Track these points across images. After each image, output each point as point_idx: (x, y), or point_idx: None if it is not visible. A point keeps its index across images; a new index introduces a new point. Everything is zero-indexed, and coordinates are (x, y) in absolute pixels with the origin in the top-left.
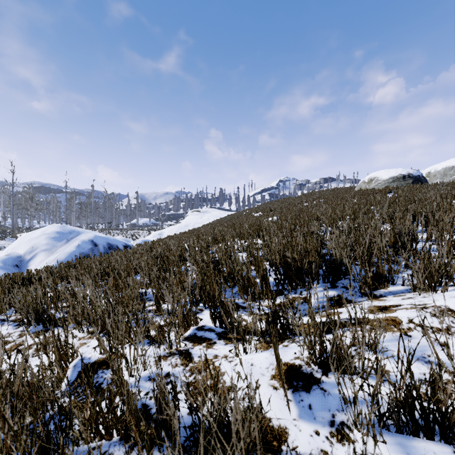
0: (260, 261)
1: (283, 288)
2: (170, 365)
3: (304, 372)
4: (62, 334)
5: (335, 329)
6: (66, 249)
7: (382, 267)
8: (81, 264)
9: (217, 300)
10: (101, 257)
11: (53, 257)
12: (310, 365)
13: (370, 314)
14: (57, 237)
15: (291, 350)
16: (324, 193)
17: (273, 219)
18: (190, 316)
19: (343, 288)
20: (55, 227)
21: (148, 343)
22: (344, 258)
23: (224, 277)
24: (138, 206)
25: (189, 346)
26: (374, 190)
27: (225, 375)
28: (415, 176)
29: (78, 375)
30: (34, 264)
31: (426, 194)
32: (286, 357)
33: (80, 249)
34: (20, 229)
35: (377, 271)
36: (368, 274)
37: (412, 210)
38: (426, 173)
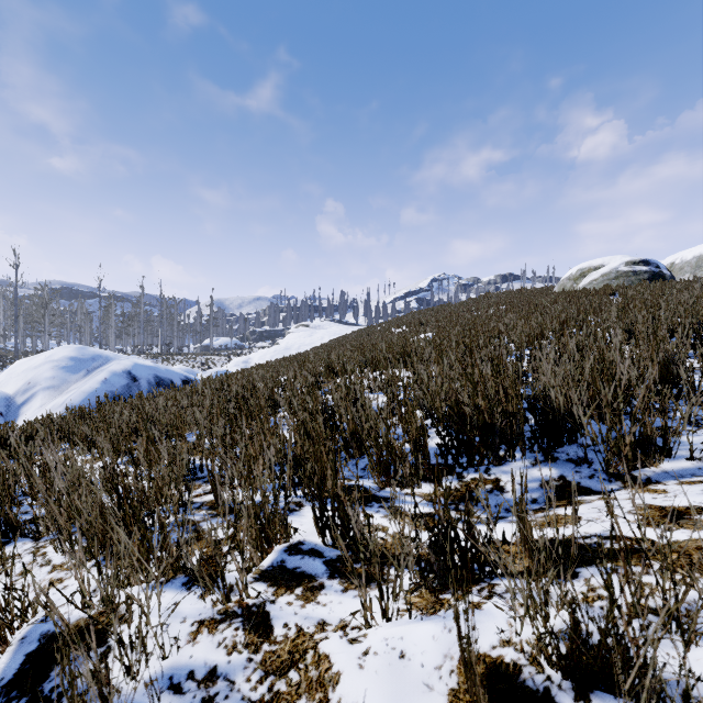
0: (412, 411)
1: (455, 463)
2: (222, 645)
3: (529, 686)
4: (24, 556)
5: (612, 593)
6: (84, 386)
7: (651, 425)
8: (100, 412)
9: (329, 484)
10: (140, 400)
11: (61, 399)
12: (540, 665)
13: (649, 528)
14: (71, 367)
15: (489, 619)
16: (505, 296)
17: (426, 336)
18: (273, 522)
19: (568, 464)
20: (68, 350)
21: (183, 585)
22: (575, 406)
23: (343, 440)
24: (213, 318)
25: (267, 596)
26: (587, 292)
27: (340, 684)
28: (652, 269)
29: (22, 666)
30: (29, 410)
31: (680, 295)
32: (481, 638)
33: (108, 385)
34: (28, 355)
35: (643, 432)
36: (625, 437)
37: (669, 319)
38: (667, 264)
